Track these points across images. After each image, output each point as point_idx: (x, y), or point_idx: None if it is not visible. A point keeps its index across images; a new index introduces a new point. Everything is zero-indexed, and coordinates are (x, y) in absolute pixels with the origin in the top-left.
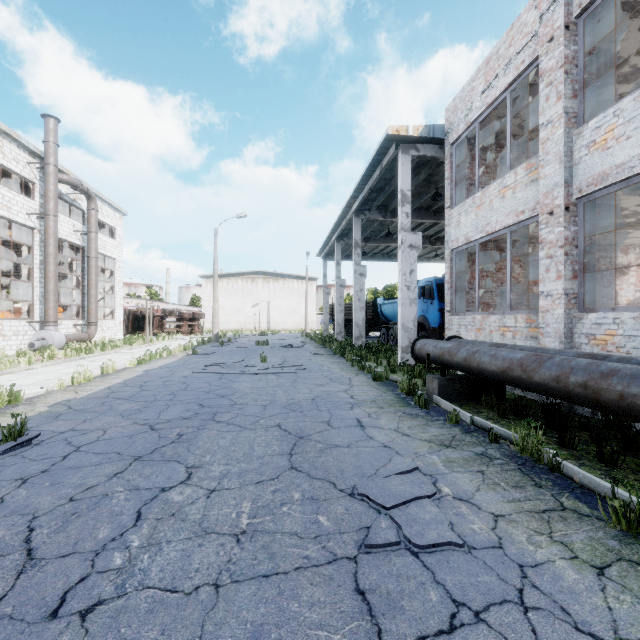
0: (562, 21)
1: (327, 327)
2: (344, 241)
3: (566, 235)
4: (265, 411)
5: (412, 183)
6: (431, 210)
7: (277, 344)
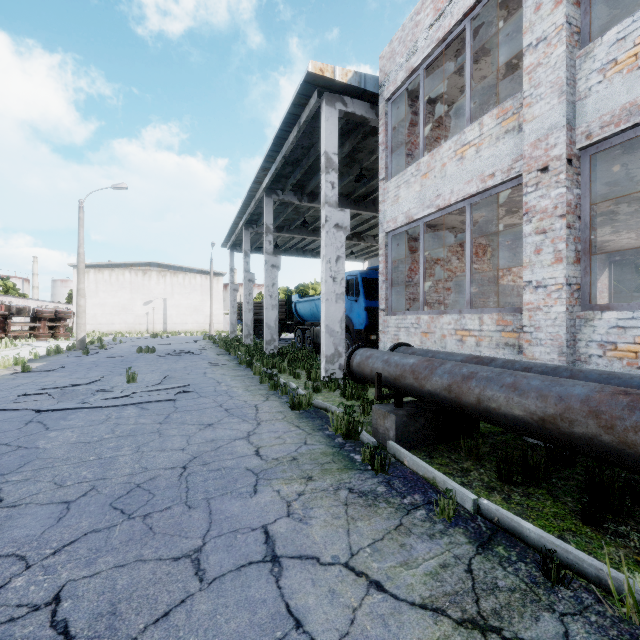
0: None
1: (234, 328)
2: (253, 229)
3: (569, 199)
4: (55, 528)
5: None
6: (351, 198)
7: (167, 351)
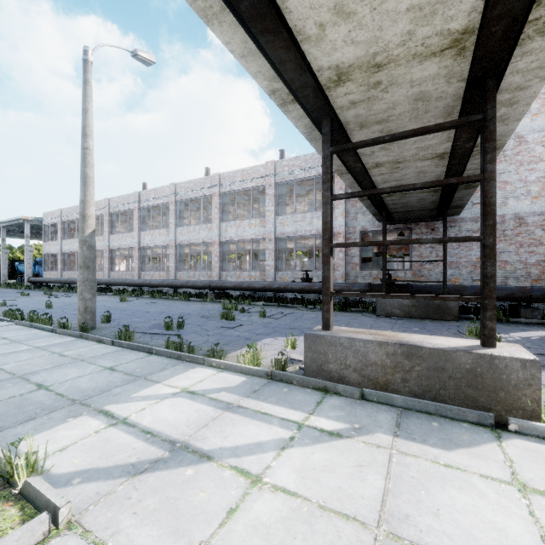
0: (61, 221)
1: None
2: None
3: (61, 258)
4: None
5: (33, 224)
6: None
7: None
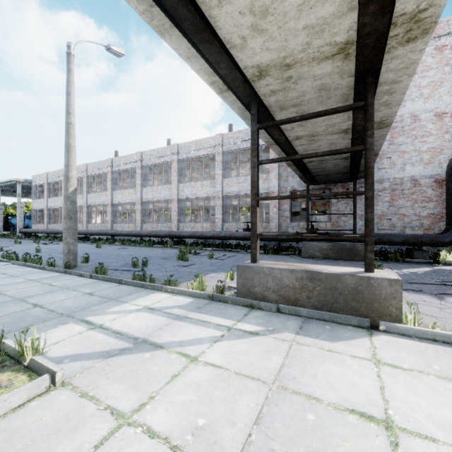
0: (47, 182)
1: None
2: None
3: (47, 213)
4: None
5: (23, 185)
6: None
7: None
